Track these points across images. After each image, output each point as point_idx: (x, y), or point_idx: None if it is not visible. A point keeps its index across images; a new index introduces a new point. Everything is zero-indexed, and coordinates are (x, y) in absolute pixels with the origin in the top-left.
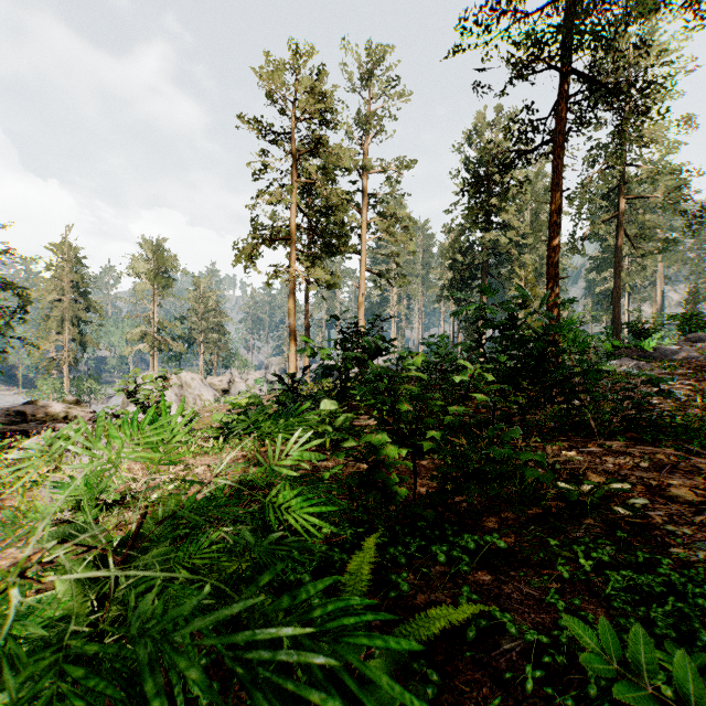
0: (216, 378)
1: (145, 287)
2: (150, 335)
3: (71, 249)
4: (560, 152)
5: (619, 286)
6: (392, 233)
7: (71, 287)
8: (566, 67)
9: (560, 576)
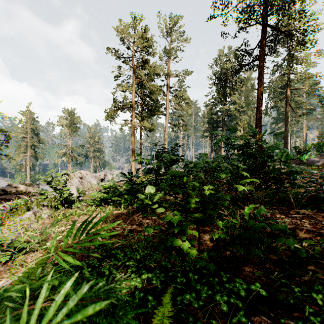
0: (98, 174)
1: (65, 131)
2: (67, 154)
3: (30, 113)
4: (262, 64)
5: (287, 130)
6: (180, 105)
7: (30, 131)
8: (265, 23)
9: (308, 319)
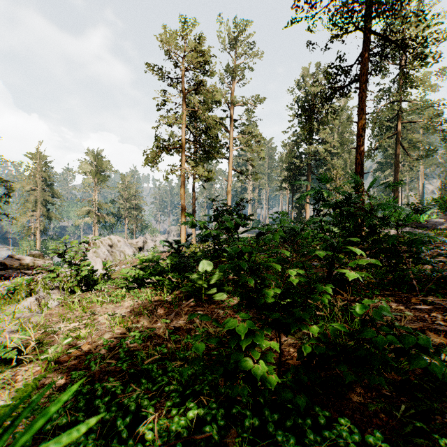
0: (135, 240)
1: (89, 181)
2: (92, 212)
3: (41, 157)
4: (365, 87)
5: (397, 180)
6: (249, 145)
7: (41, 181)
8: (369, 29)
9: None
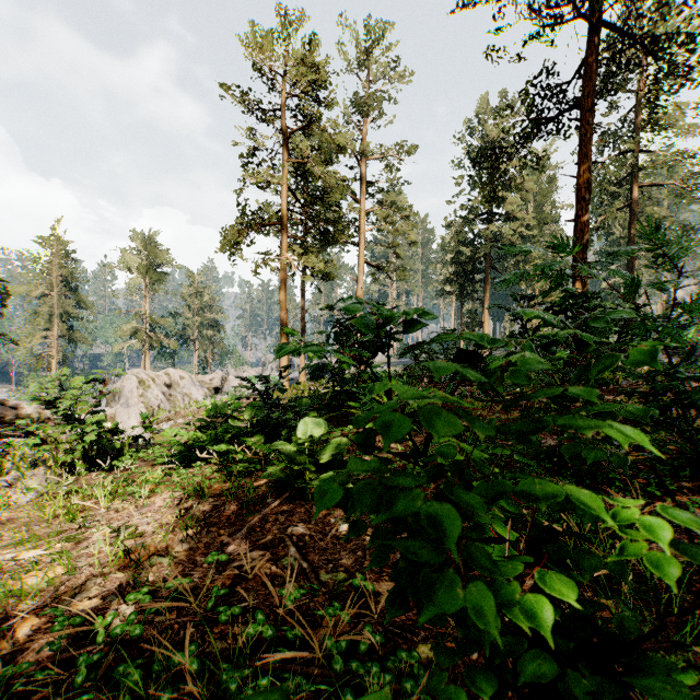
0: (208, 376)
1: (136, 282)
2: (142, 332)
3: (60, 243)
4: (590, 117)
5: None
6: (392, 222)
7: (60, 282)
8: (597, 19)
9: None
